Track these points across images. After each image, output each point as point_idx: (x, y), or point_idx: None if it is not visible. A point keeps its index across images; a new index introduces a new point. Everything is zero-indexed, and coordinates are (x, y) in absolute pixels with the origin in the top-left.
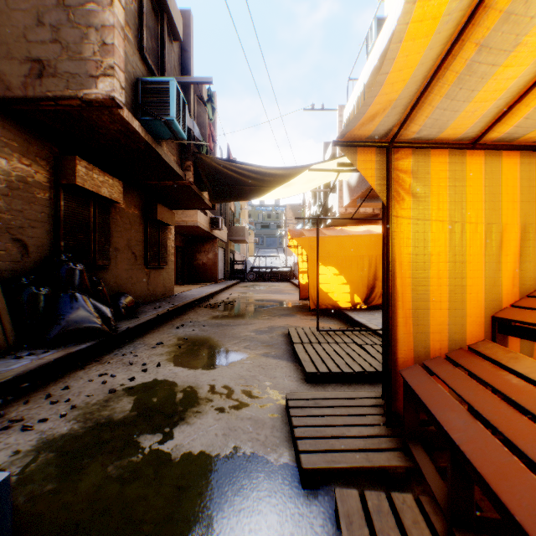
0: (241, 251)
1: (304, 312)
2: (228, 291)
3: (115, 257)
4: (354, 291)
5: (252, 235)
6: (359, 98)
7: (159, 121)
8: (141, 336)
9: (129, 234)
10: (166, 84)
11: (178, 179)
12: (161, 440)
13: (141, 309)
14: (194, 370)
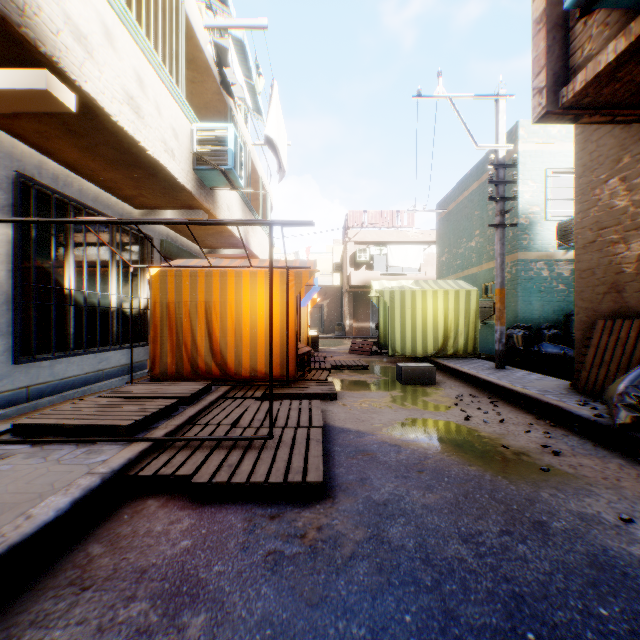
0: None
1: None
2: None
3: None
4: None
5: None
6: None
7: (600, 7)
8: None
9: None
10: None
11: None
12: (392, 393)
13: None
14: (424, 417)
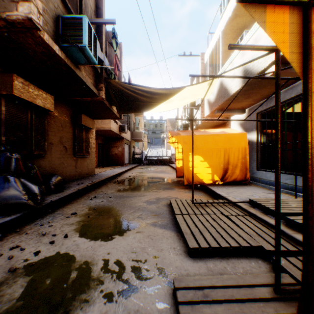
0: (139, 147)
1: (180, 186)
2: (130, 171)
3: (50, 149)
4: (214, 172)
5: (146, 137)
6: (217, 43)
7: (75, 48)
8: (62, 206)
9: (61, 134)
10: (80, 20)
11: (94, 96)
12: None
13: (68, 185)
14: (94, 241)
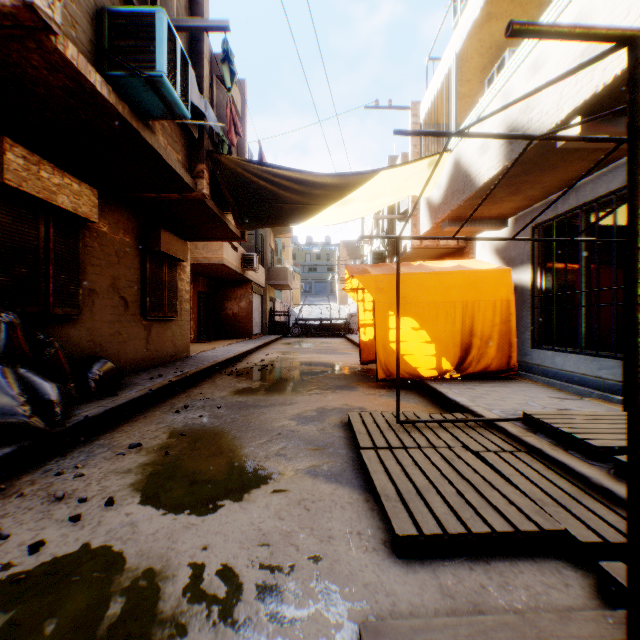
0: (284, 299)
1: (368, 383)
2: (264, 349)
3: (90, 303)
4: (442, 352)
5: (297, 280)
6: (447, 78)
7: (139, 80)
8: (112, 428)
9: (115, 271)
10: (150, 18)
11: (186, 190)
12: None
13: (130, 379)
14: (174, 515)
